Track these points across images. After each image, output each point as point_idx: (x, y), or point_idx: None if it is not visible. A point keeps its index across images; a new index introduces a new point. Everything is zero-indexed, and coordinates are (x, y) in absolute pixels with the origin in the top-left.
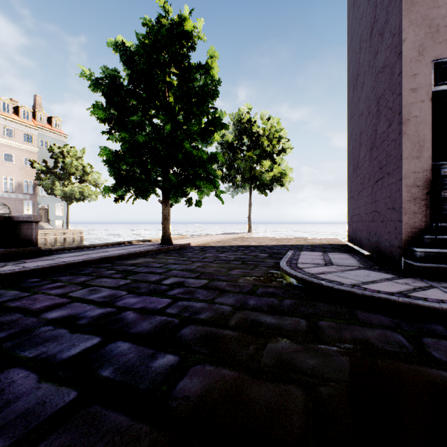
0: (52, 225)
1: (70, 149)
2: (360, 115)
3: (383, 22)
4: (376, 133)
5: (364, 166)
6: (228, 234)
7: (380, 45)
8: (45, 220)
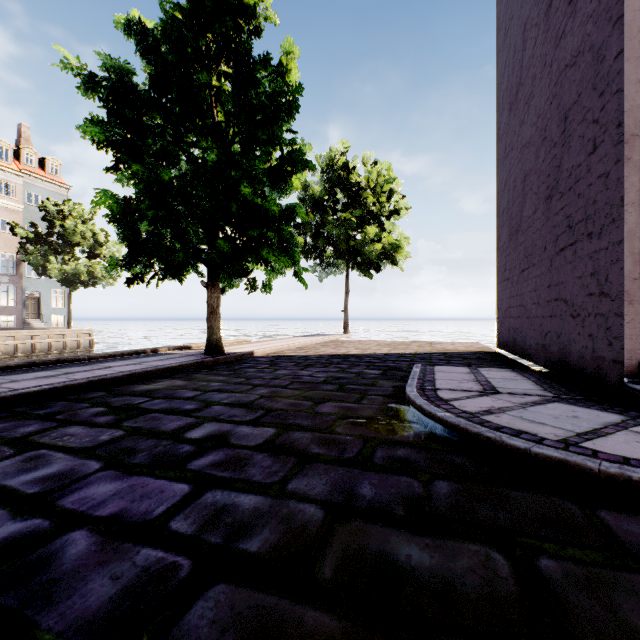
0: (46, 323)
1: (74, 206)
2: (523, 148)
3: None
4: (559, 169)
5: (534, 228)
6: (314, 336)
7: (571, 19)
8: (35, 315)
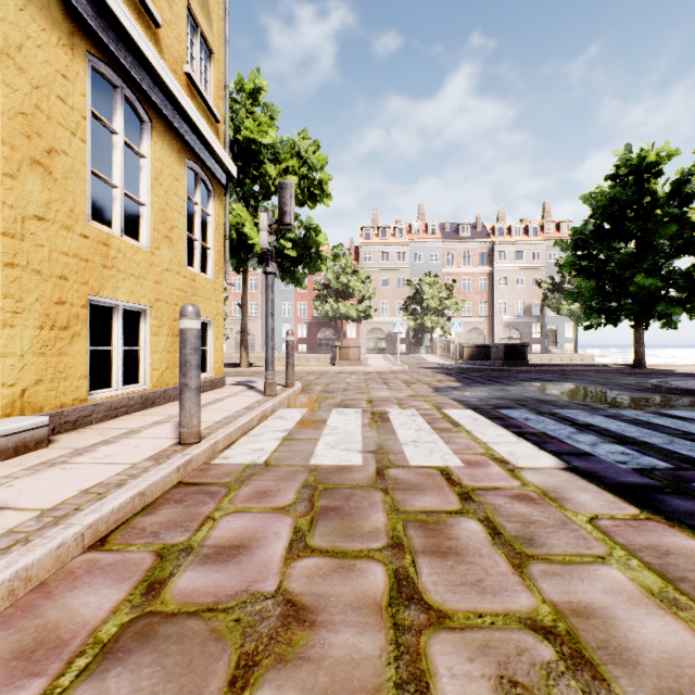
0: (560, 350)
1: None
2: None
3: None
4: None
5: None
6: None
7: None
8: (553, 343)
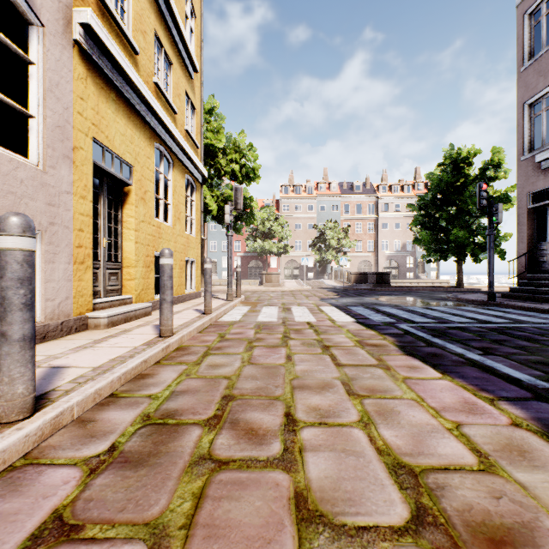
0: (427, 276)
1: None
2: None
3: None
4: None
5: None
6: None
7: None
8: (422, 272)
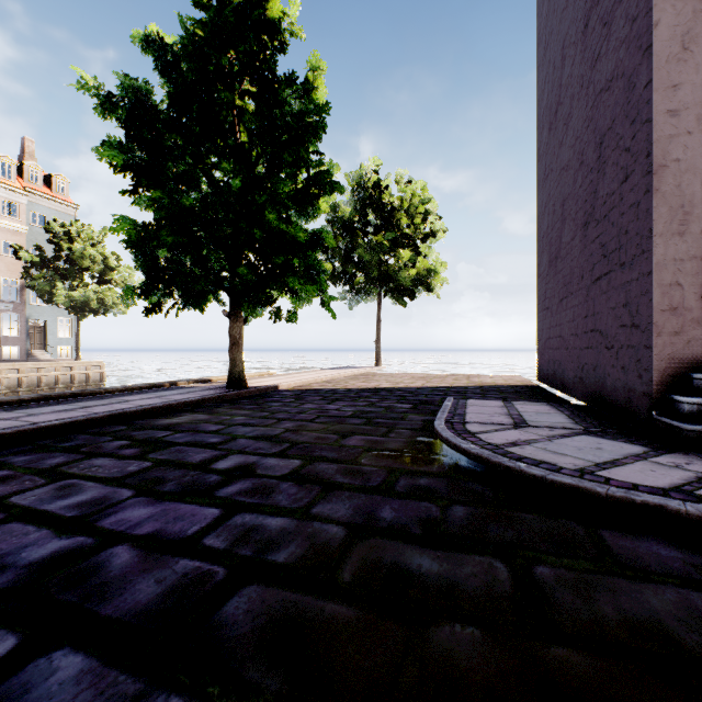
0: (52, 355)
1: (82, 227)
2: (562, 171)
3: (610, 2)
4: (595, 196)
5: (572, 255)
6: (344, 368)
7: (606, 42)
8: (40, 345)
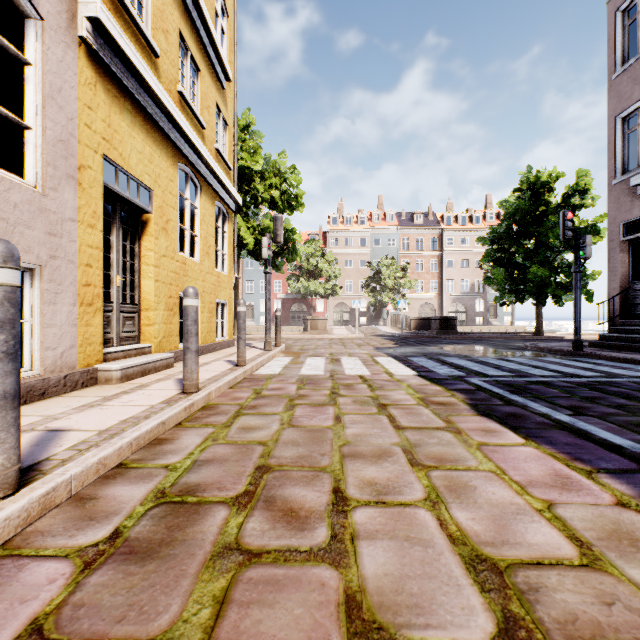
0: (500, 322)
1: None
2: None
3: None
4: None
5: None
6: None
7: None
8: (493, 316)
